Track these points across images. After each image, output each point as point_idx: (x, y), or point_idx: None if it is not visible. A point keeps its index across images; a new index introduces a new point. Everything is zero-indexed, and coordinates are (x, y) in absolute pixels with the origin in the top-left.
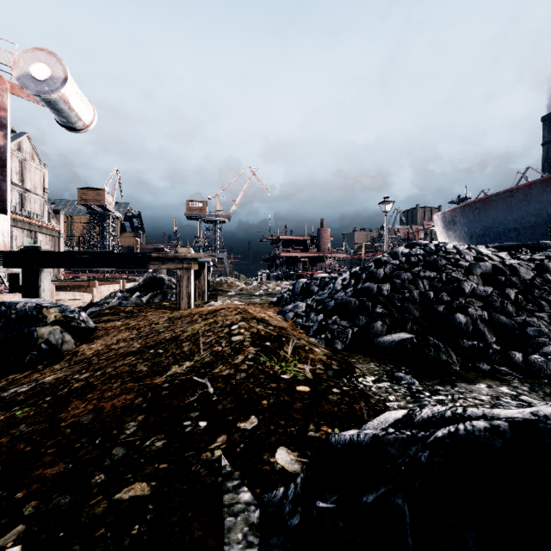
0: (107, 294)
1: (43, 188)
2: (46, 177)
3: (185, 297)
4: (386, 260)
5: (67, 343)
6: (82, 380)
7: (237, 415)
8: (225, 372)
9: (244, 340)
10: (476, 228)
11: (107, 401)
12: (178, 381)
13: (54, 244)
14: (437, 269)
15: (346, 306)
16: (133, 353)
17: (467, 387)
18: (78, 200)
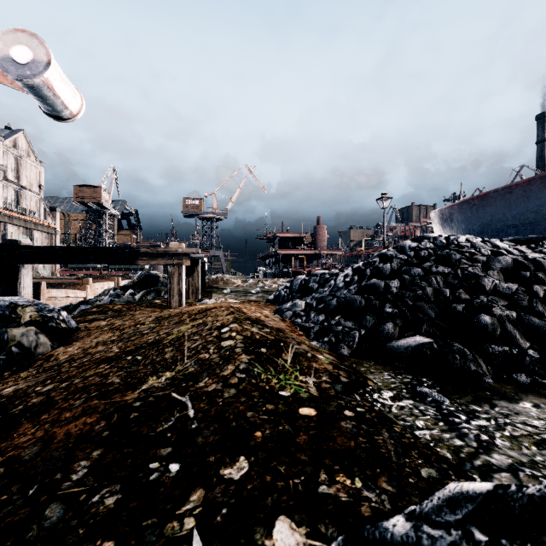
0: (101, 291)
1: (39, 185)
2: (42, 174)
3: (176, 295)
4: (392, 254)
5: (42, 345)
6: (43, 393)
7: (221, 454)
8: (210, 387)
9: (236, 346)
10: (474, 225)
11: (61, 426)
12: (153, 399)
13: (50, 241)
14: (451, 263)
15: (350, 304)
16: (108, 359)
17: (509, 407)
18: (75, 197)
